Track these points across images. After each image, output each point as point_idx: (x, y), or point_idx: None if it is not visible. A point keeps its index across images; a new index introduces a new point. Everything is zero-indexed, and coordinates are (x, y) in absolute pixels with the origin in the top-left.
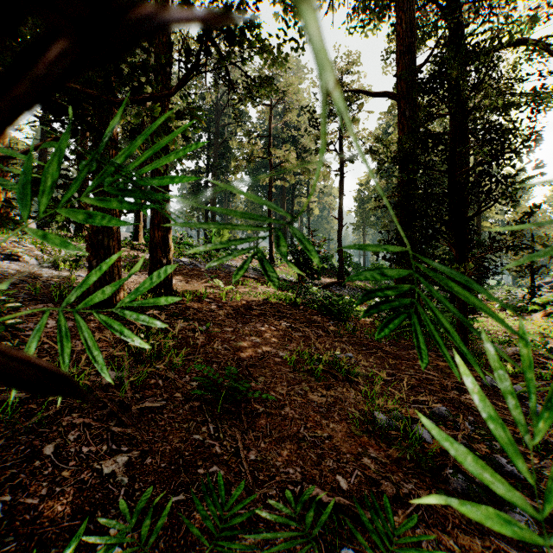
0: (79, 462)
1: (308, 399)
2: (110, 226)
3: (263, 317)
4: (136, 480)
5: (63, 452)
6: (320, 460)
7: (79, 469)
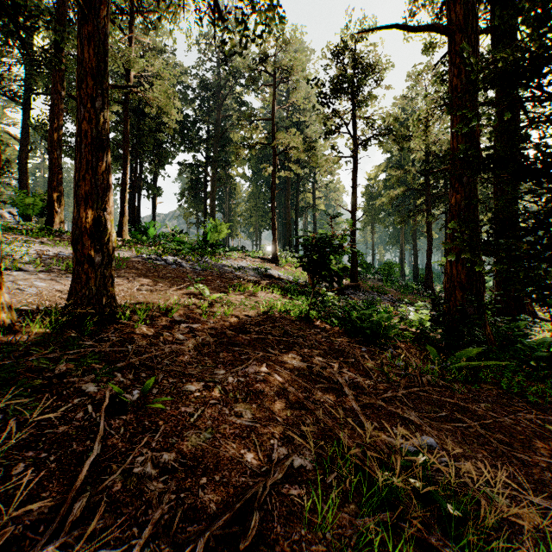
0: None
1: None
2: None
3: (262, 347)
4: None
5: None
6: None
7: None
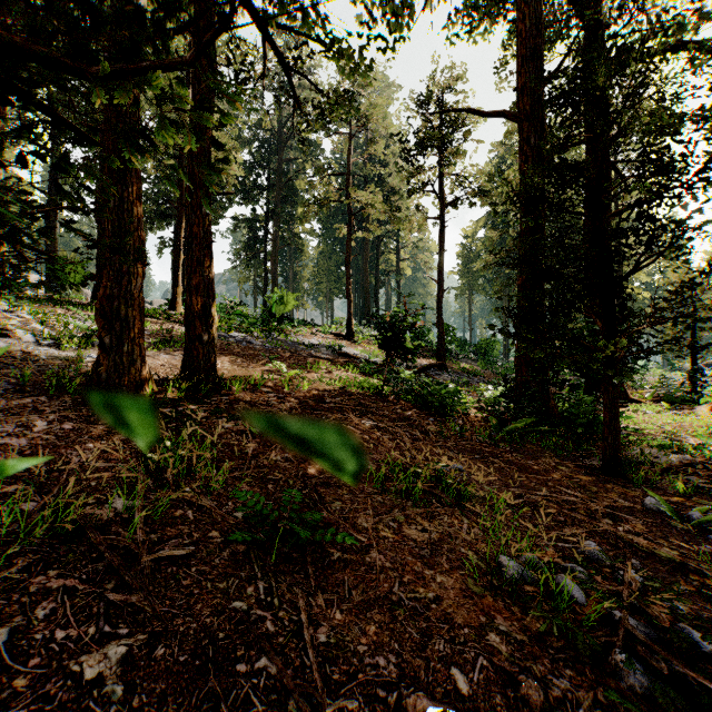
0: (47, 659)
1: (404, 536)
2: (128, 290)
3: (340, 413)
4: (135, 690)
5: (23, 640)
6: (424, 641)
7: (44, 672)
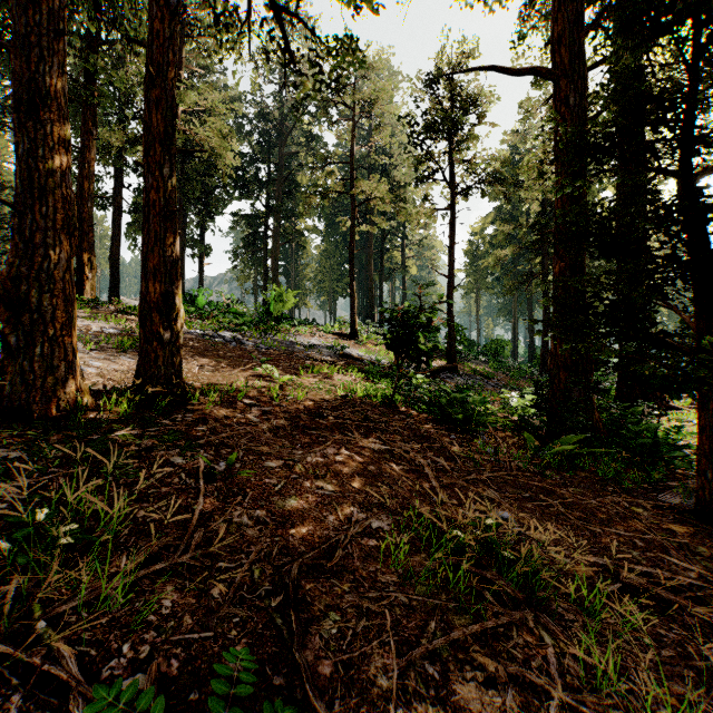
0: None
1: (457, 706)
2: (45, 268)
3: (341, 432)
4: None
5: None
6: None
7: None
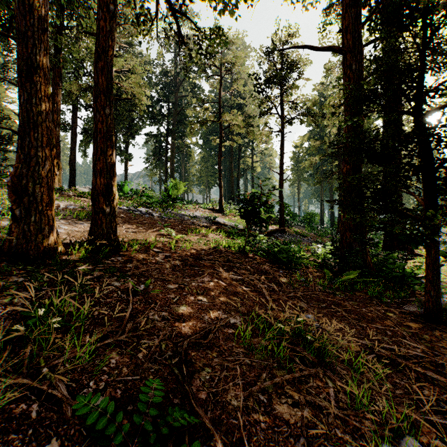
0: None
1: (276, 416)
2: (36, 170)
3: (213, 268)
4: None
5: None
6: None
7: None
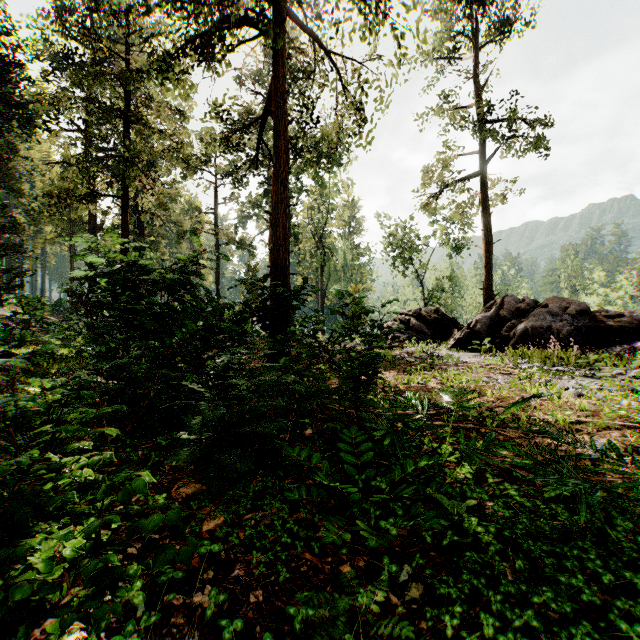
0: None
1: None
2: None
3: None
4: None
5: None
6: None
7: None
